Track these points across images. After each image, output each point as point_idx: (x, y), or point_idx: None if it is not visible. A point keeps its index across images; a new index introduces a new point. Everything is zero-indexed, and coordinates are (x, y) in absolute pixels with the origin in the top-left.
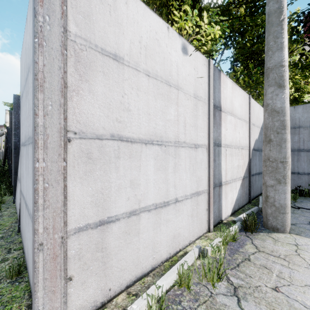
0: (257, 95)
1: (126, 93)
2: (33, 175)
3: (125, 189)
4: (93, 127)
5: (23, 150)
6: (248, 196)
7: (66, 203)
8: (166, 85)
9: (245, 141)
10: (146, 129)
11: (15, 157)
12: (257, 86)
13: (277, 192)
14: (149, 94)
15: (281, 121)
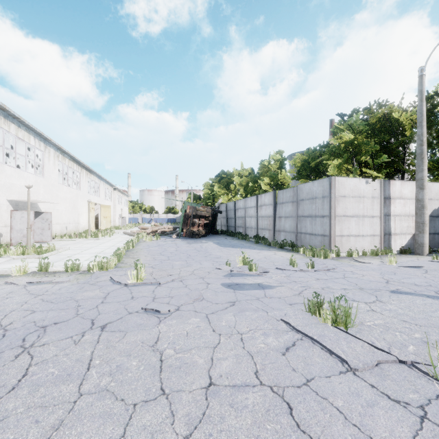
0: None
1: (346, 204)
2: (329, 224)
3: (346, 229)
4: (339, 214)
5: (305, 219)
6: None
7: (335, 229)
8: (359, 198)
9: None
10: (352, 213)
11: (274, 221)
12: None
13: (419, 237)
14: (353, 202)
15: (421, 205)
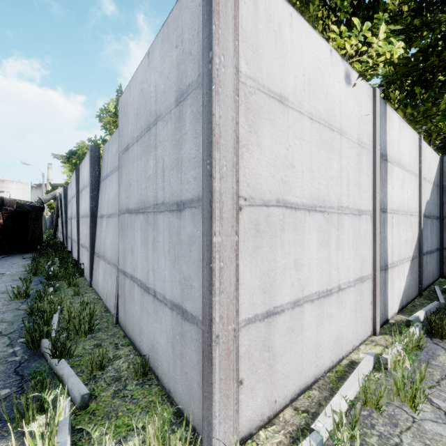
0: (426, 133)
1: (290, 145)
2: (204, 251)
3: (289, 271)
4: (260, 190)
5: (132, 219)
6: (417, 285)
7: (237, 287)
8: (329, 130)
9: (415, 204)
10: (309, 190)
11: (91, 227)
12: (426, 121)
13: None
14: (312, 144)
15: None
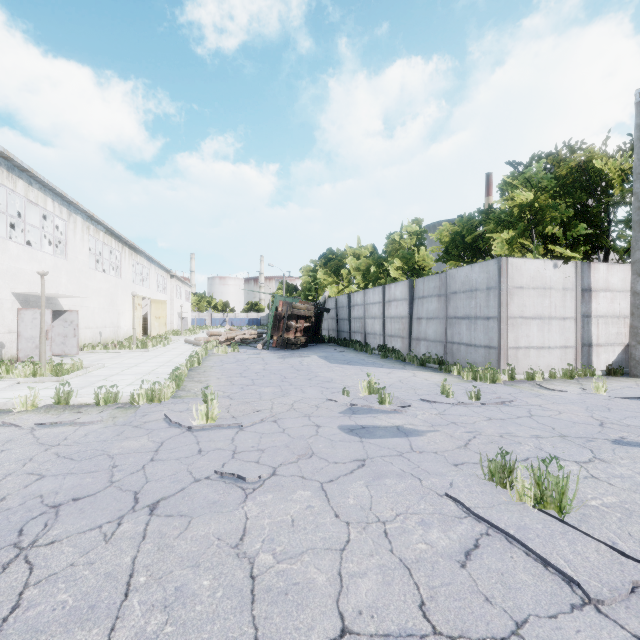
0: None
1: (524, 300)
2: (498, 329)
3: (524, 337)
4: (513, 314)
5: (459, 321)
6: None
7: (507, 338)
8: (543, 290)
9: None
10: (533, 312)
11: (410, 324)
12: None
13: (637, 350)
14: (534, 297)
15: None
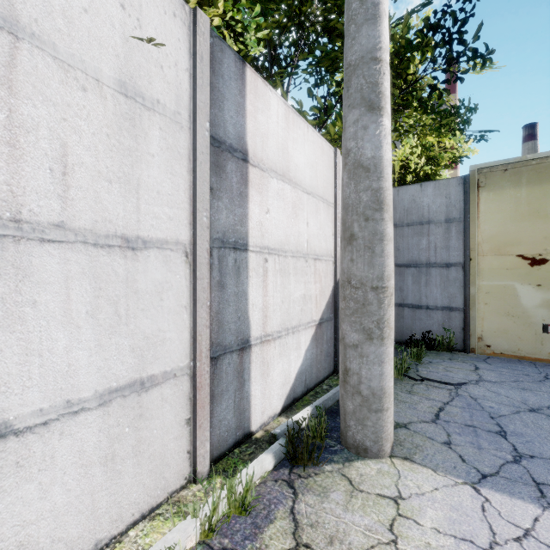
0: None
1: None
2: None
3: None
4: None
5: None
6: (333, 359)
7: None
8: None
9: (326, 244)
10: None
11: None
12: None
13: (365, 360)
14: None
15: (374, 192)
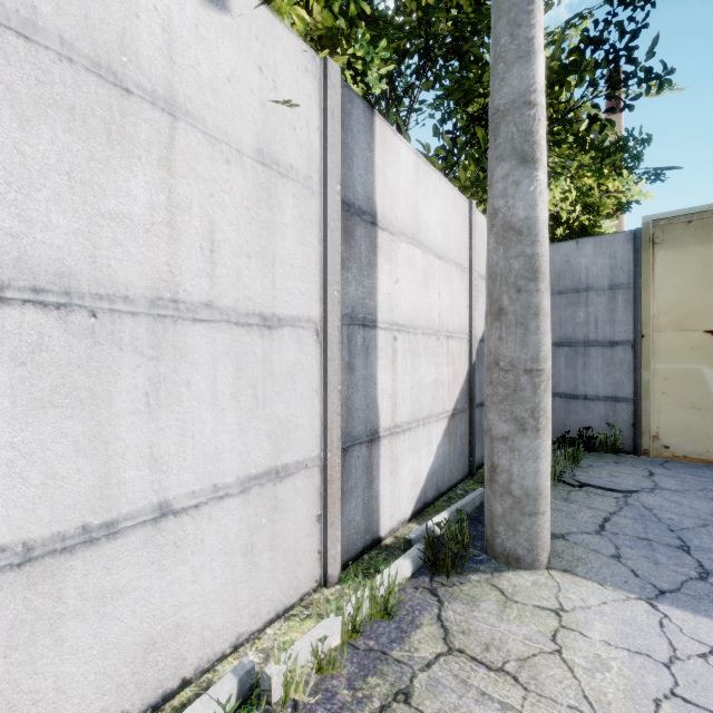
0: None
1: None
2: None
3: None
4: None
5: None
6: (467, 459)
7: None
8: (102, 82)
9: (460, 318)
10: None
11: None
12: None
13: (517, 454)
14: None
15: (527, 258)
